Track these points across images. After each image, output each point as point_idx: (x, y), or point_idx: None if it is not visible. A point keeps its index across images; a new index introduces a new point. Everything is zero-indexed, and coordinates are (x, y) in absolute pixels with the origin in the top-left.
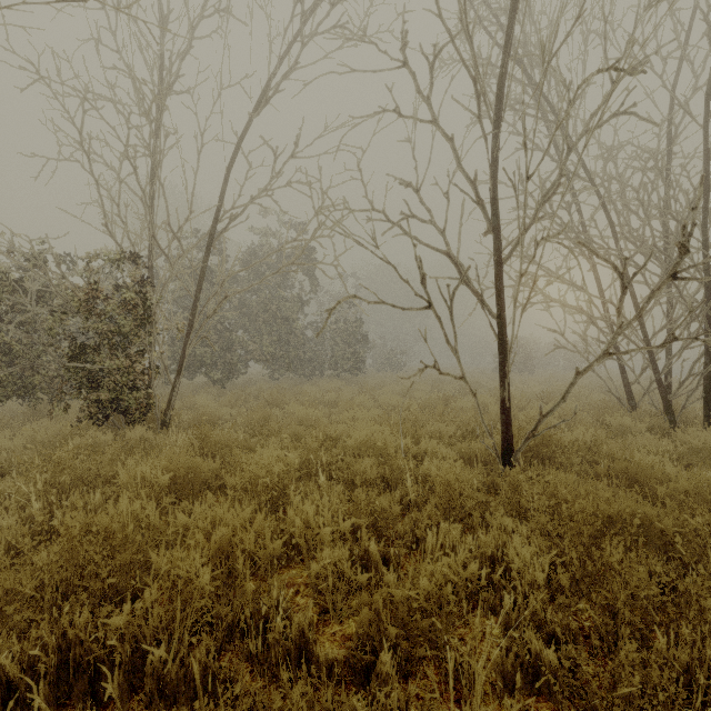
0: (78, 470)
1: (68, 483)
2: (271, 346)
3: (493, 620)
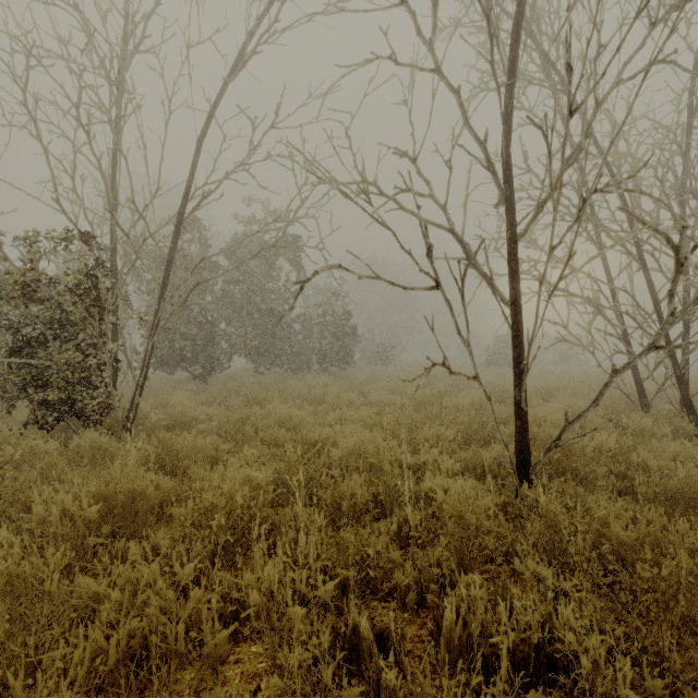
0: None
1: None
2: (256, 339)
3: None
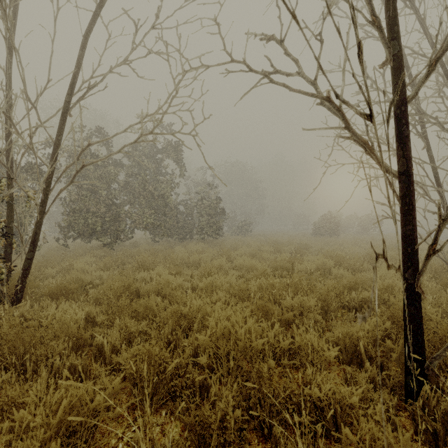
0: None
1: None
2: (151, 217)
3: None
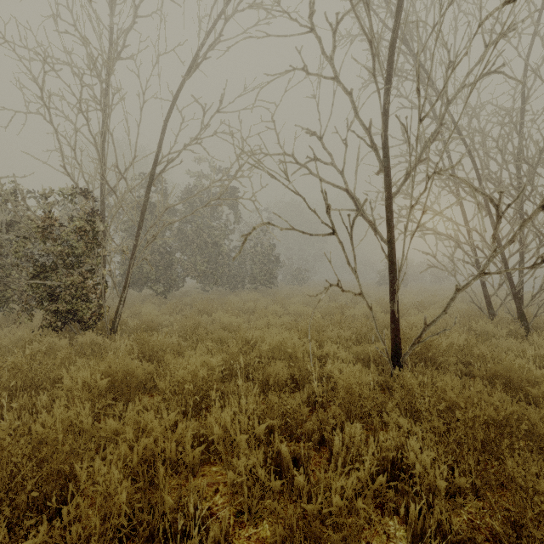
0: (30, 374)
1: (21, 385)
2: (203, 265)
3: (396, 520)
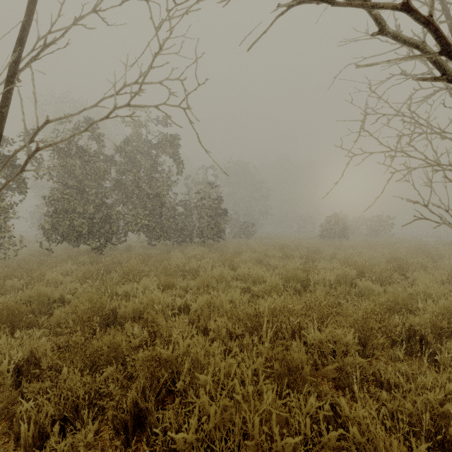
0: None
1: None
2: (146, 218)
3: None
